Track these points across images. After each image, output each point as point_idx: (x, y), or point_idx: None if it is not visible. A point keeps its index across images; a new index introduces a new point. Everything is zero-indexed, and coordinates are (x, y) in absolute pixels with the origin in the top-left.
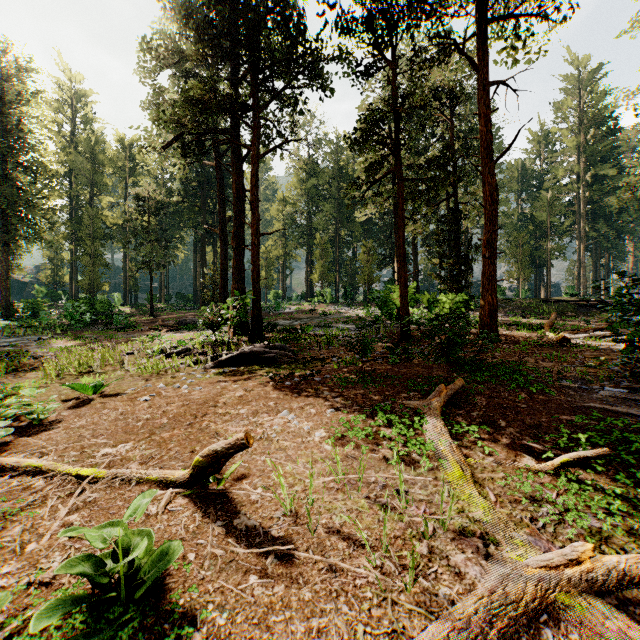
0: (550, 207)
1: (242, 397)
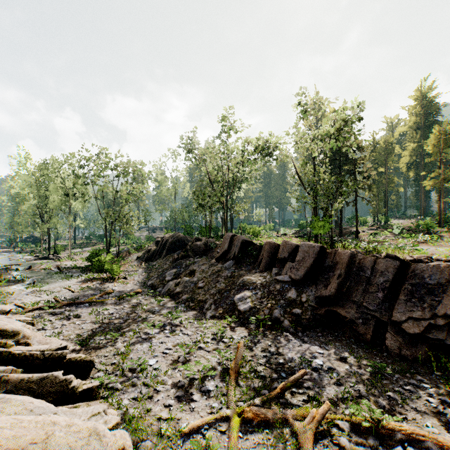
0: None
1: None
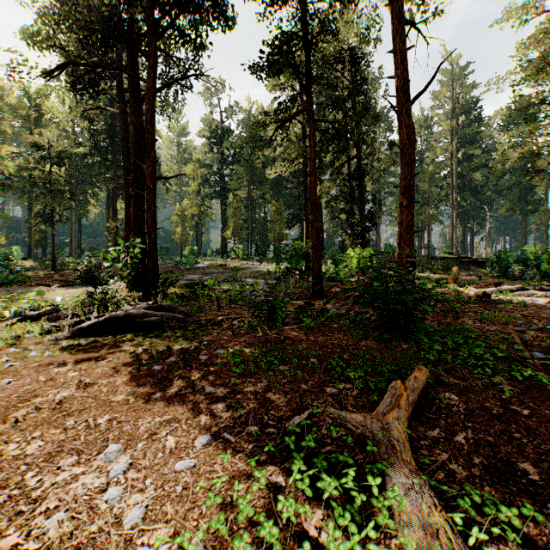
0: (431, 179)
1: (63, 403)
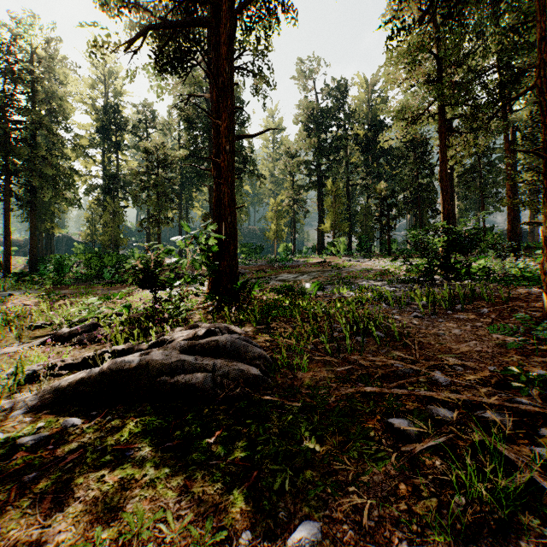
0: None
1: None
